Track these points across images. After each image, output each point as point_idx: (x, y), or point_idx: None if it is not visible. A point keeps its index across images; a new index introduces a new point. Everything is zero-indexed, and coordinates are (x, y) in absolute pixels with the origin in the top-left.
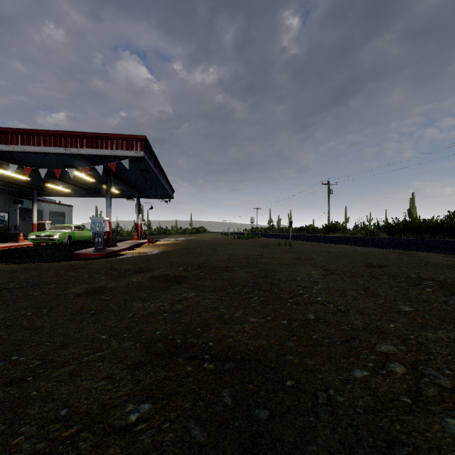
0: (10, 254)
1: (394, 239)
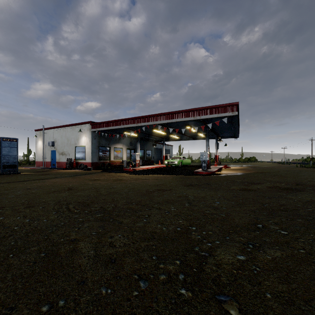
0: (163, 170)
1: None
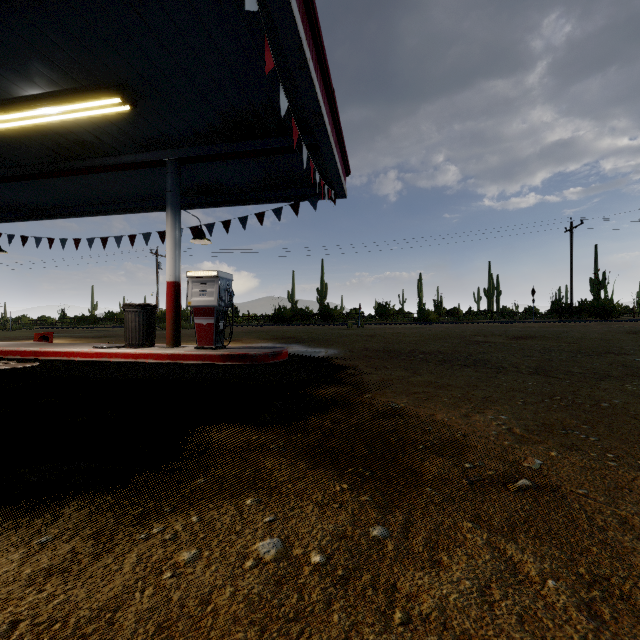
0: None
1: None
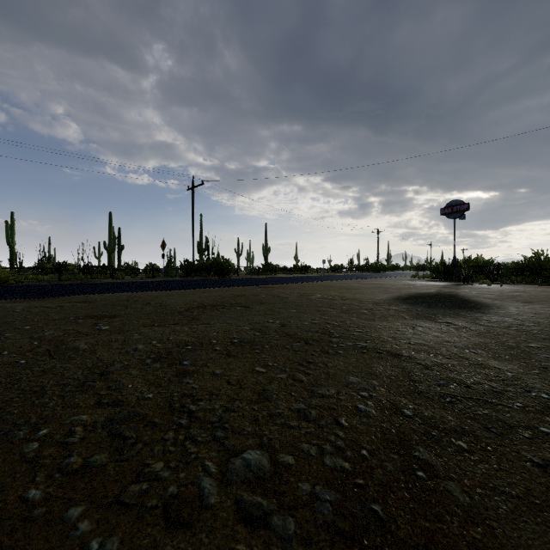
0: None
1: None
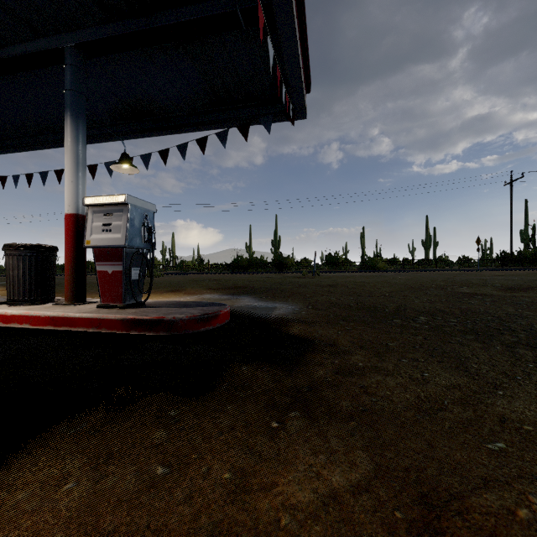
0: None
1: None
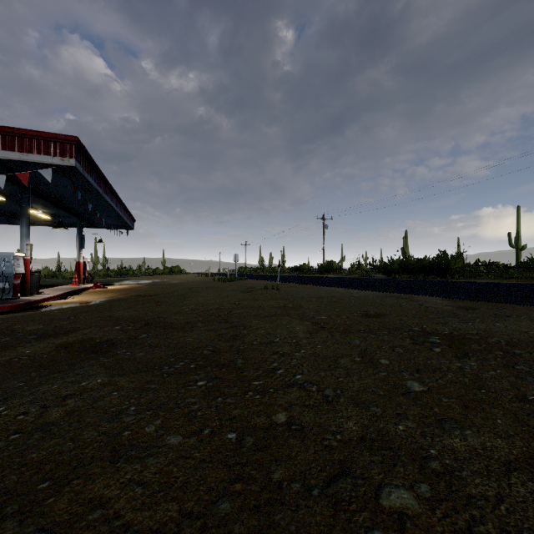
0: None
1: (390, 280)
